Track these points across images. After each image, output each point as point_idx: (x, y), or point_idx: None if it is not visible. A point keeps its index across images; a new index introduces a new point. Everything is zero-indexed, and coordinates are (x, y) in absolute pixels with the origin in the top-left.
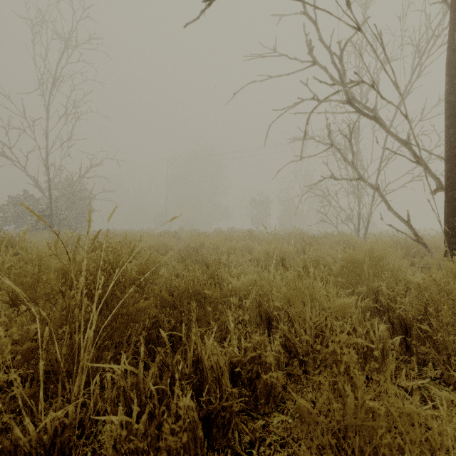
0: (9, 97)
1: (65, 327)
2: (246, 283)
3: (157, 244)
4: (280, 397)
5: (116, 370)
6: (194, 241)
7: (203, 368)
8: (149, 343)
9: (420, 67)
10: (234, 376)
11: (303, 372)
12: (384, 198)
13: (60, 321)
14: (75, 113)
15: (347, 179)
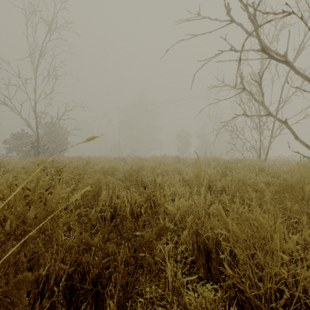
0: (8, 63)
1: None
2: (181, 208)
3: (108, 166)
4: None
5: None
6: (136, 164)
7: None
8: (70, 290)
9: None
10: None
11: None
12: (291, 130)
13: None
14: (54, 74)
15: (257, 116)
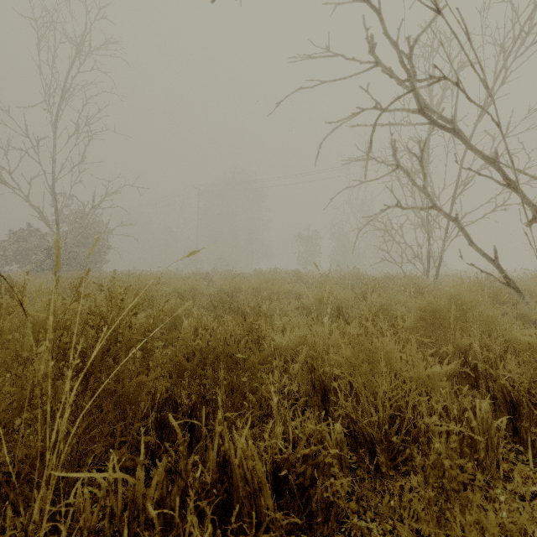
0: (8, 112)
1: (26, 414)
2: (293, 340)
3: (184, 287)
4: (345, 513)
5: (100, 482)
6: (228, 284)
7: (232, 475)
8: (161, 425)
9: (506, 71)
10: (279, 481)
11: (375, 468)
12: (464, 231)
13: (20, 405)
14: (87, 131)
15: (417, 208)
